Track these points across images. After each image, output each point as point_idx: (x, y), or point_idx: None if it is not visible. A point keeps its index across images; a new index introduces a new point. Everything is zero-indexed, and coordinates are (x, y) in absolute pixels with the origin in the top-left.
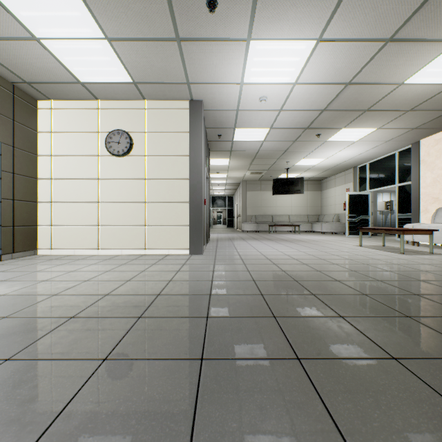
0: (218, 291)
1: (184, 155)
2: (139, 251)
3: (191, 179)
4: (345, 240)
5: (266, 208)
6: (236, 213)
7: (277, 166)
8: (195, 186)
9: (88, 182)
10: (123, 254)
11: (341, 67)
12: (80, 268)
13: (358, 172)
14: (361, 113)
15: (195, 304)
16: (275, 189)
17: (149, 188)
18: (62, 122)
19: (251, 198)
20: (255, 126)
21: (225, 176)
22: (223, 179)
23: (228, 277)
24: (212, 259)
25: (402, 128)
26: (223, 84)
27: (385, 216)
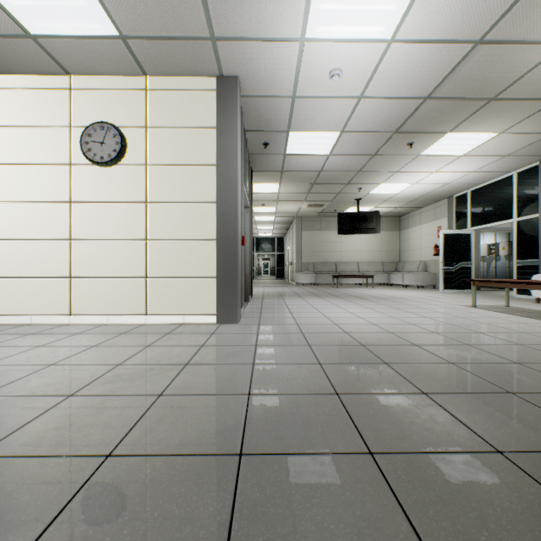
0: (261, 439)
1: (209, 163)
2: (136, 317)
3: (220, 202)
4: (443, 297)
5: (328, 254)
6: (288, 260)
7: (344, 195)
8: (227, 214)
9: (53, 207)
10: (111, 323)
11: (476, 2)
12: (7, 356)
13: (455, 203)
14: (483, 104)
15: (192, 511)
16: (342, 227)
17: (152, 216)
18: (11, 110)
19: (307, 240)
20: (319, 128)
21: (273, 210)
22: (271, 215)
23: (283, 382)
24: (253, 333)
25: (536, 132)
26: (271, 41)
27: (487, 264)
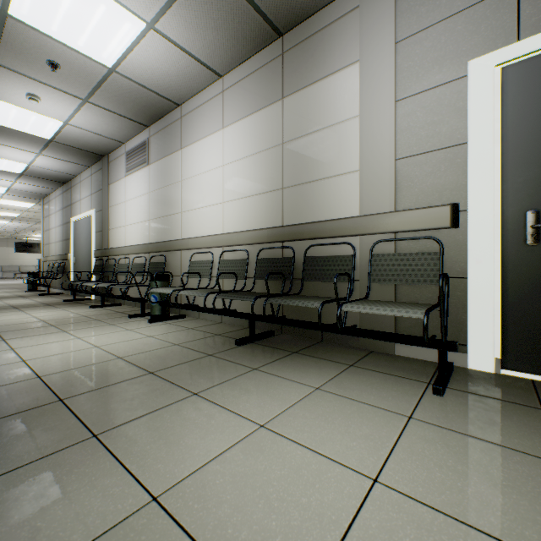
0: None
1: None
2: None
3: None
4: None
5: (15, 261)
6: None
7: (18, 235)
8: None
9: None
10: None
11: (24, 224)
12: None
13: None
14: None
15: None
16: (18, 249)
17: None
18: None
19: None
20: None
21: None
22: None
23: None
24: None
25: None
26: None
27: None
